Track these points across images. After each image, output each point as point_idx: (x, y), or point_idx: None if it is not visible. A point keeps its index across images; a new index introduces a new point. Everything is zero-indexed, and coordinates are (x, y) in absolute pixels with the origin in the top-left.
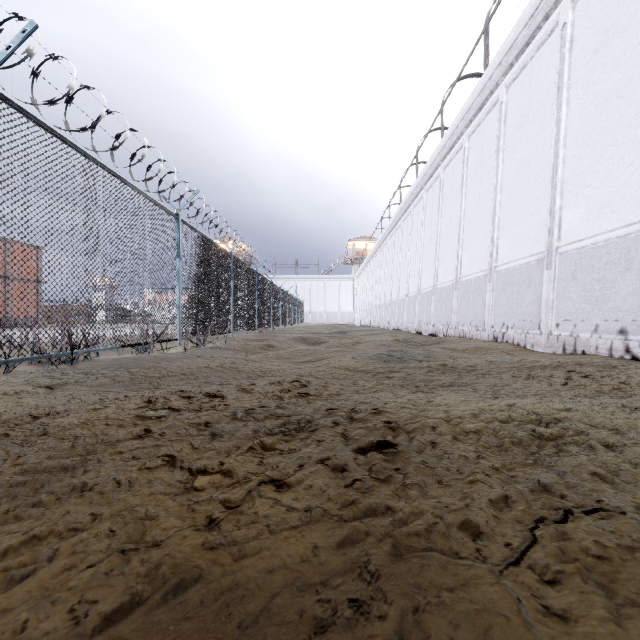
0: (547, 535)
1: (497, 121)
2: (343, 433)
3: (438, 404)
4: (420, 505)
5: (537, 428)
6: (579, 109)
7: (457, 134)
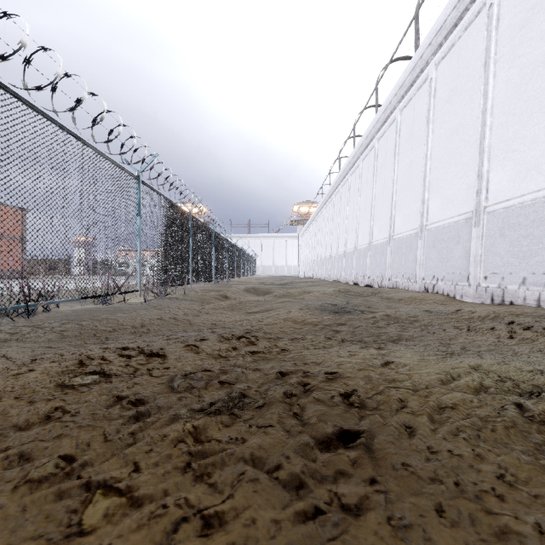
0: None
1: (427, 95)
2: (296, 412)
3: (396, 365)
4: None
5: (522, 402)
6: (505, 81)
7: (390, 109)
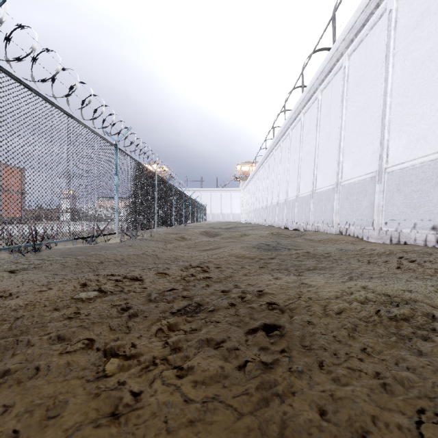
0: (435, 435)
1: (342, 80)
2: (235, 314)
3: (308, 286)
4: (308, 395)
5: (391, 309)
6: (401, 70)
7: (313, 90)
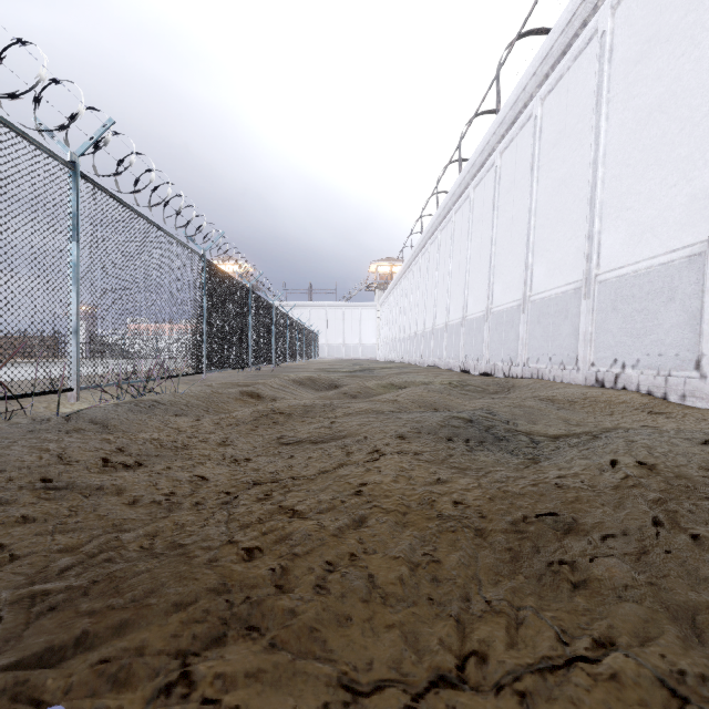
0: None
1: (596, 61)
2: None
3: None
4: None
5: None
6: None
7: (524, 99)
